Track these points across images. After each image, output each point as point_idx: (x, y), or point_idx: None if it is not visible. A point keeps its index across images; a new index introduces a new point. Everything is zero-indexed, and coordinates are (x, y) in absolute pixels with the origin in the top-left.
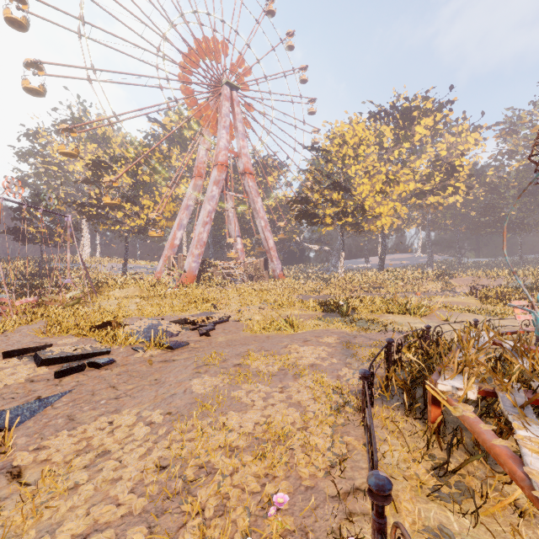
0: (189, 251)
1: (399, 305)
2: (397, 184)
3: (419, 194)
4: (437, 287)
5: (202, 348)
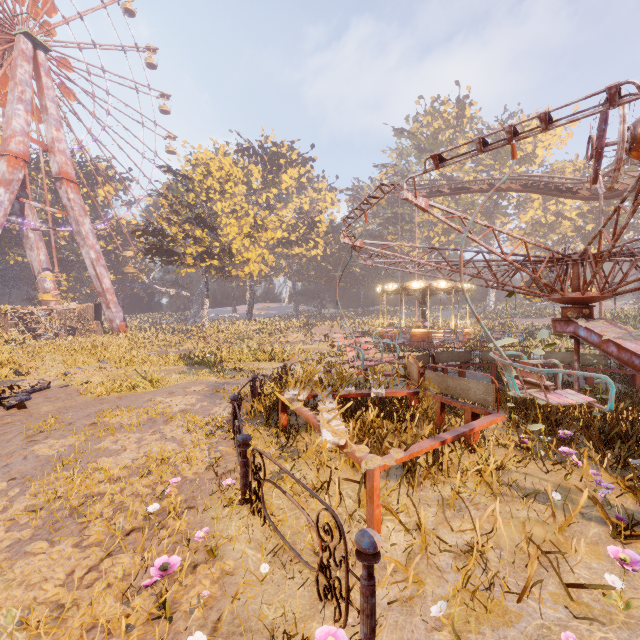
0: None
1: (266, 352)
2: (266, 230)
3: (286, 243)
4: (301, 336)
5: (19, 422)
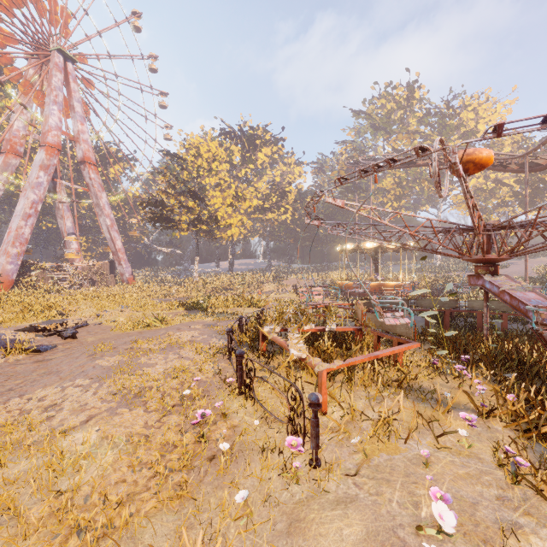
0: (1, 249)
1: (246, 300)
2: (244, 200)
3: (261, 210)
4: (273, 287)
5: (75, 347)
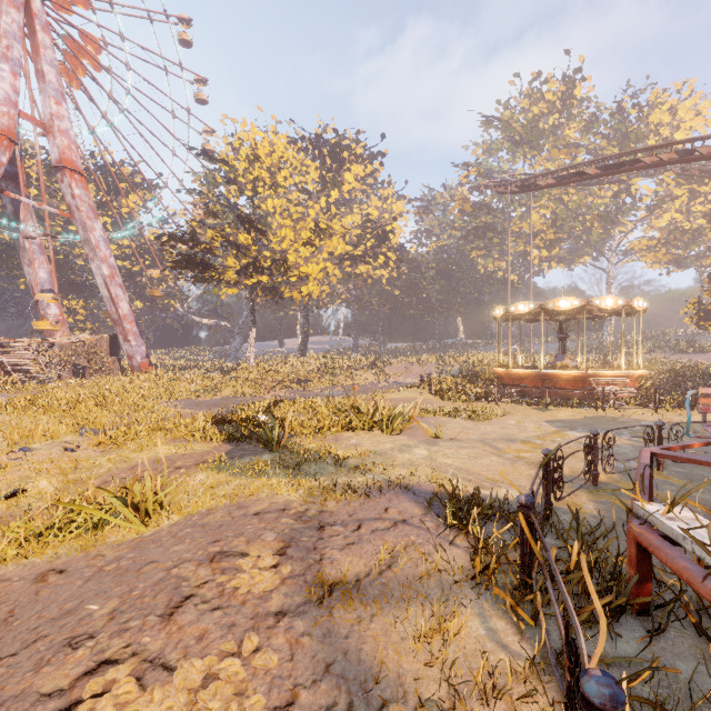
0: None
1: (363, 414)
2: (330, 236)
3: (350, 259)
4: (372, 377)
5: None
